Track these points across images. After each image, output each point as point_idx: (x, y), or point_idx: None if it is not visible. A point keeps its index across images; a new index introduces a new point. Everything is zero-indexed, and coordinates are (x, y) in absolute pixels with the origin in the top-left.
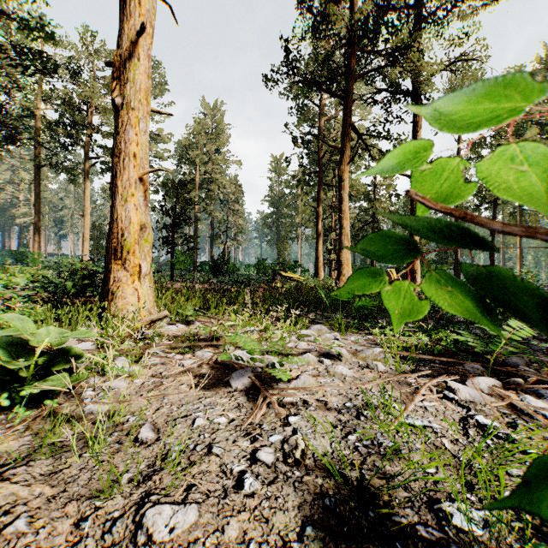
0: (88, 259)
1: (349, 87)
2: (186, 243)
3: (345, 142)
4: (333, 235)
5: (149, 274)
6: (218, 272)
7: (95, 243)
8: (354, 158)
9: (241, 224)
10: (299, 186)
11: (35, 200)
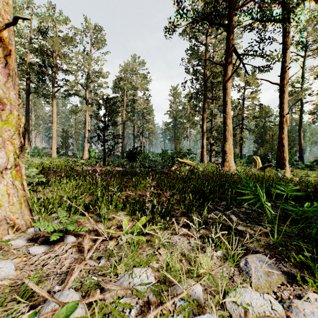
0: (55, 150)
1: (232, 17)
2: (113, 139)
3: (228, 59)
4: (213, 133)
5: (15, 167)
6: (132, 159)
7: (64, 141)
8: (236, 70)
9: (151, 128)
10: (189, 101)
11: (26, 114)
